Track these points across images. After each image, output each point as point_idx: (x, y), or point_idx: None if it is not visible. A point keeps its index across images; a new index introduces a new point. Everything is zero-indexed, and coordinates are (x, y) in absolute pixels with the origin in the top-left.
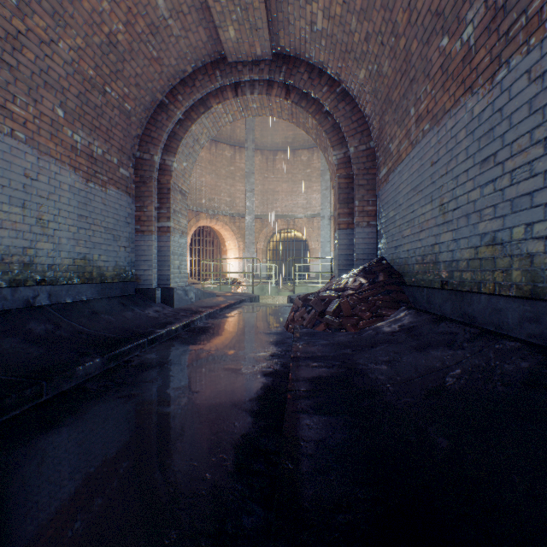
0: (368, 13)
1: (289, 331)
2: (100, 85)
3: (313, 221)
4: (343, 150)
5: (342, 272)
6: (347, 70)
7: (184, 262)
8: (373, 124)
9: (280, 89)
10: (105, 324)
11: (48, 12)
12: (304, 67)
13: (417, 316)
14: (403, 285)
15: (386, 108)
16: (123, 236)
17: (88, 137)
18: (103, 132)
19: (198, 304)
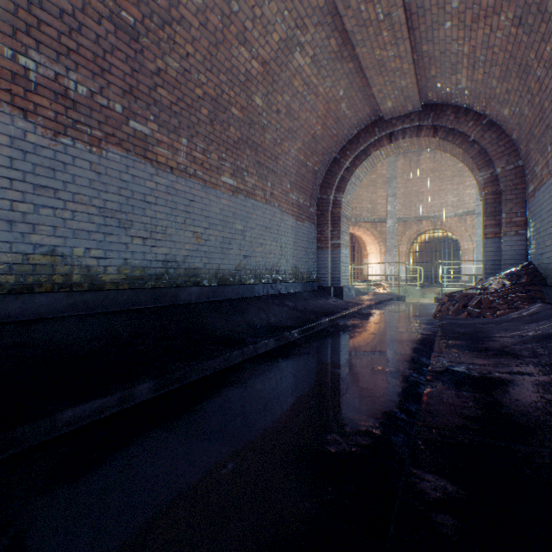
0: (506, 79)
1: (436, 318)
2: (305, 163)
3: (465, 219)
4: (489, 171)
5: (488, 275)
6: (491, 109)
7: (347, 268)
8: (520, 147)
9: (428, 130)
10: (313, 305)
11: (289, 138)
12: (450, 109)
13: (542, 307)
14: (542, 285)
15: (530, 138)
16: (311, 252)
17: (297, 194)
18: (304, 189)
19: (357, 299)
